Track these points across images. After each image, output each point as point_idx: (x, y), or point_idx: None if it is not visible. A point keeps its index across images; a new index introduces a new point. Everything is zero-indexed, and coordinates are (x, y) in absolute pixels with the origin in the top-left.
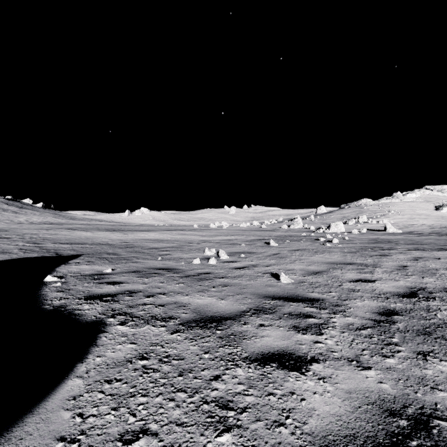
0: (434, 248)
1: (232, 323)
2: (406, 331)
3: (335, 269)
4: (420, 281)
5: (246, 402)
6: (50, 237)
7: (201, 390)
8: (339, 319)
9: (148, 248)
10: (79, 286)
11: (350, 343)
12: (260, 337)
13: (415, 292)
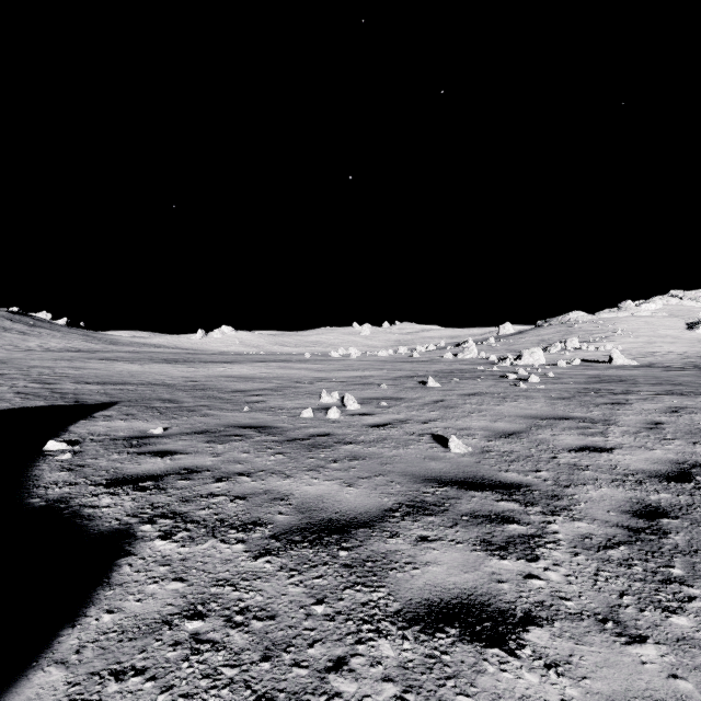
0: (699, 392)
1: (368, 535)
2: (692, 552)
3: (540, 427)
4: (690, 451)
5: None
6: (72, 372)
7: (307, 696)
8: (563, 526)
9: (229, 390)
10: (103, 460)
11: (593, 578)
12: (421, 566)
13: (687, 471)
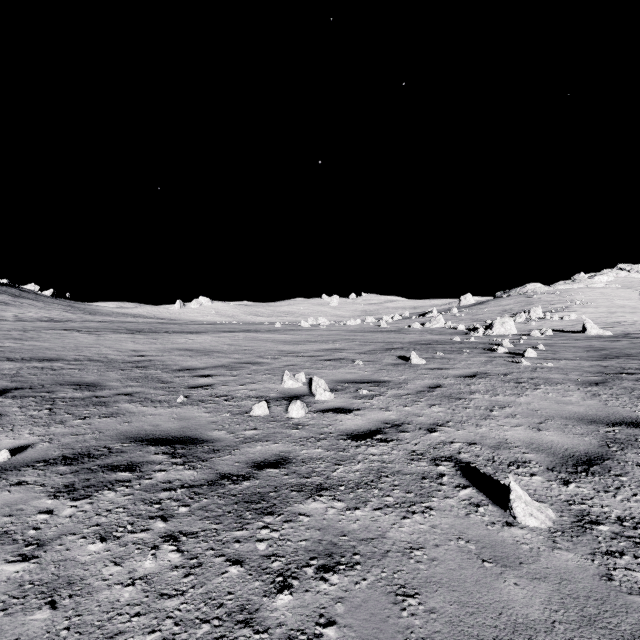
0: None
1: None
2: None
3: (624, 445)
4: None
5: None
6: (9, 345)
7: None
8: None
9: (176, 368)
10: None
11: None
12: None
13: None
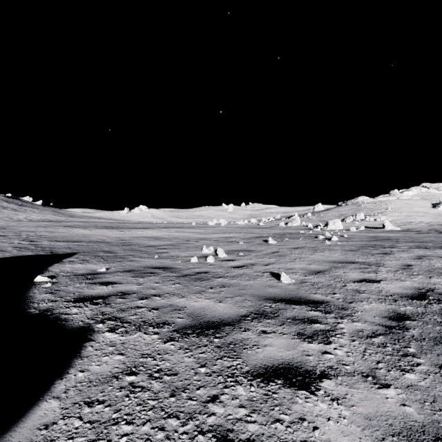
0: (436, 247)
1: (231, 330)
2: (422, 339)
3: (337, 268)
4: (427, 282)
5: (249, 432)
6: (47, 234)
7: (196, 415)
8: (346, 325)
9: (145, 246)
10: (70, 287)
11: (362, 353)
12: (262, 347)
13: (424, 293)
